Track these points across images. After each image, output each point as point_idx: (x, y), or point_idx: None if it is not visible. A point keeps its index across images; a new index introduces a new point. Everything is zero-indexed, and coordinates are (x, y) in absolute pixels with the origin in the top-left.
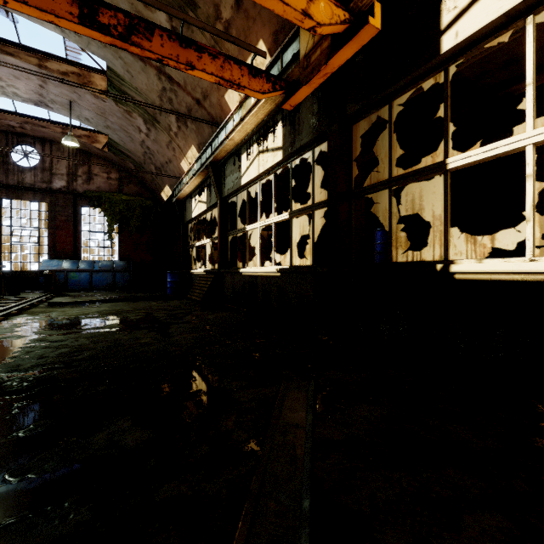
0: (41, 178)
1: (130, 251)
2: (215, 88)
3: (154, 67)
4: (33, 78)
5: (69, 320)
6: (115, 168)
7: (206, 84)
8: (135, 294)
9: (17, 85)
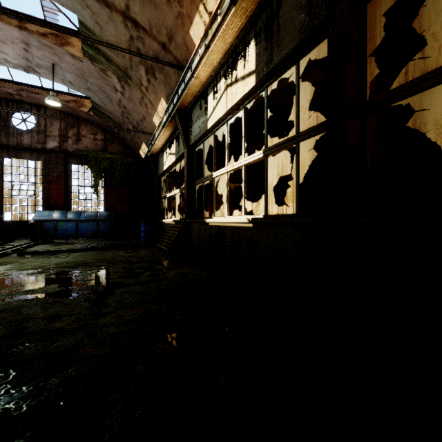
0: (36, 140)
1: (113, 203)
2: (179, 25)
3: (119, 13)
4: (17, 41)
5: (11, 277)
6: (100, 130)
7: (171, 22)
8: (112, 242)
9: (5, 50)
